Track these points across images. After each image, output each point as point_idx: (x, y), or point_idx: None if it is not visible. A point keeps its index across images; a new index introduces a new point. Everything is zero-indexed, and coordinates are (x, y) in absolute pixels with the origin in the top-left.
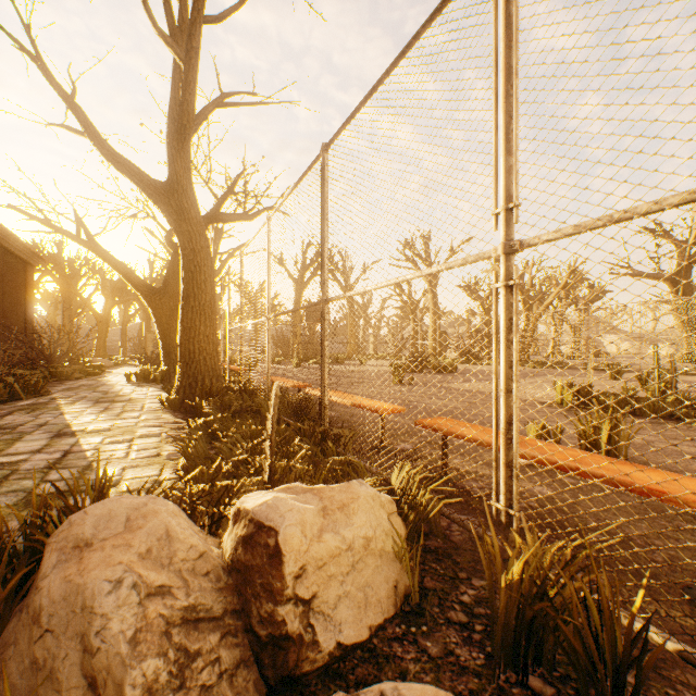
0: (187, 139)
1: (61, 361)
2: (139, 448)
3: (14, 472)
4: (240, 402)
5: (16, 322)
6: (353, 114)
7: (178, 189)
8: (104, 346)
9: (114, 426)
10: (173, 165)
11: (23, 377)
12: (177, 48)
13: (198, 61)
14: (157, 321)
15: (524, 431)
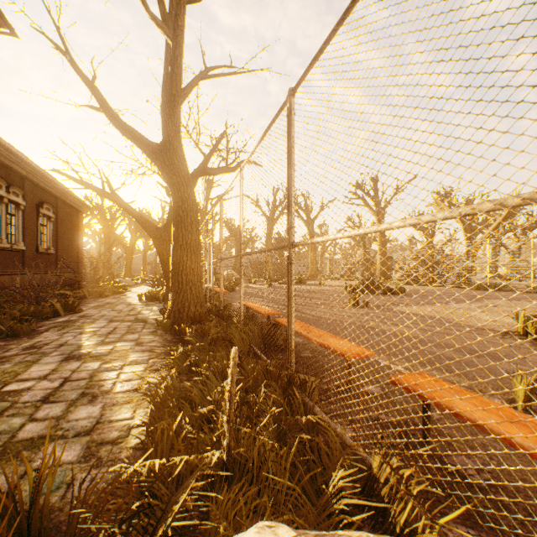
0: (176, 106)
1: (98, 282)
2: (125, 378)
3: (12, 405)
4: (217, 330)
5: (72, 253)
6: (322, 49)
7: (170, 148)
8: (130, 269)
9: (113, 350)
10: (166, 129)
11: (68, 296)
12: (166, 28)
13: (183, 38)
14: (160, 253)
15: (497, 372)
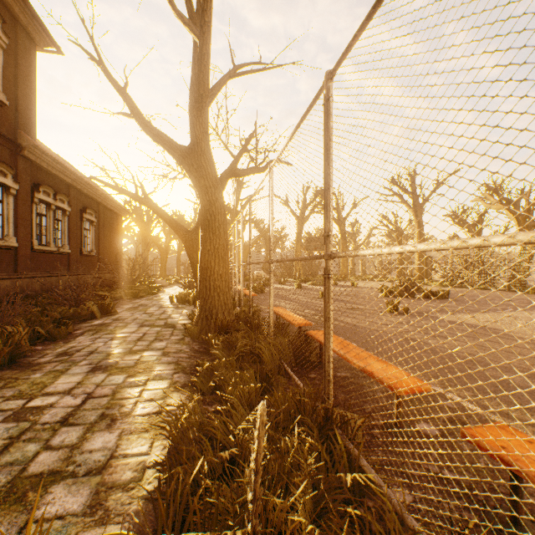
0: (204, 107)
1: (134, 283)
2: (147, 397)
3: (31, 426)
4: (244, 342)
5: (112, 255)
6: (370, 14)
7: (198, 151)
8: (165, 269)
9: (139, 360)
10: (193, 131)
11: (106, 297)
12: (193, 26)
13: (210, 34)
14: (190, 256)
15: None
